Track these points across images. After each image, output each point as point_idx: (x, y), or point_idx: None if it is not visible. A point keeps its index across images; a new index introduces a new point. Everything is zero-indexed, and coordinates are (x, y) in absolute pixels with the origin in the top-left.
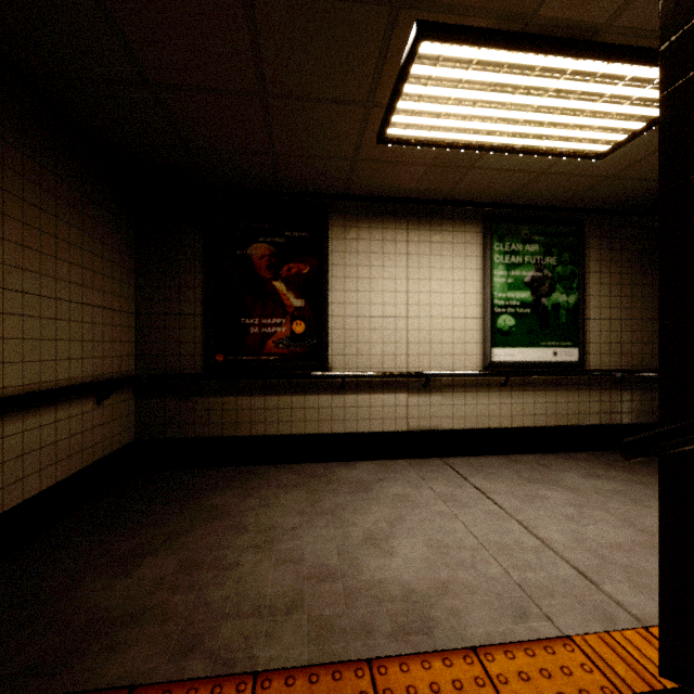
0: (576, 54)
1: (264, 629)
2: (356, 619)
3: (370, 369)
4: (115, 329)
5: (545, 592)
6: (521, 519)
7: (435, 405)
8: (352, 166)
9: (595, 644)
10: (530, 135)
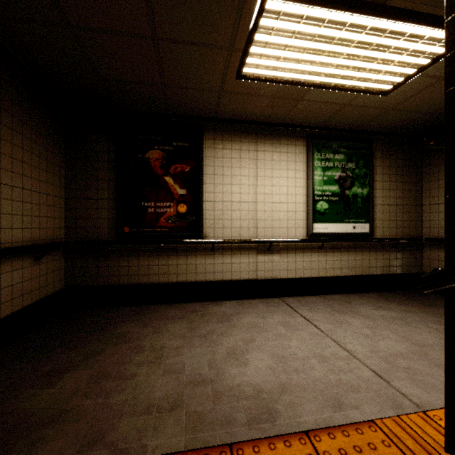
0: (374, 14)
1: (152, 423)
2: (221, 413)
3: (231, 237)
4: (49, 208)
5: (354, 388)
6: (334, 338)
7: (275, 261)
8: (219, 96)
9: (391, 425)
10: (340, 75)
